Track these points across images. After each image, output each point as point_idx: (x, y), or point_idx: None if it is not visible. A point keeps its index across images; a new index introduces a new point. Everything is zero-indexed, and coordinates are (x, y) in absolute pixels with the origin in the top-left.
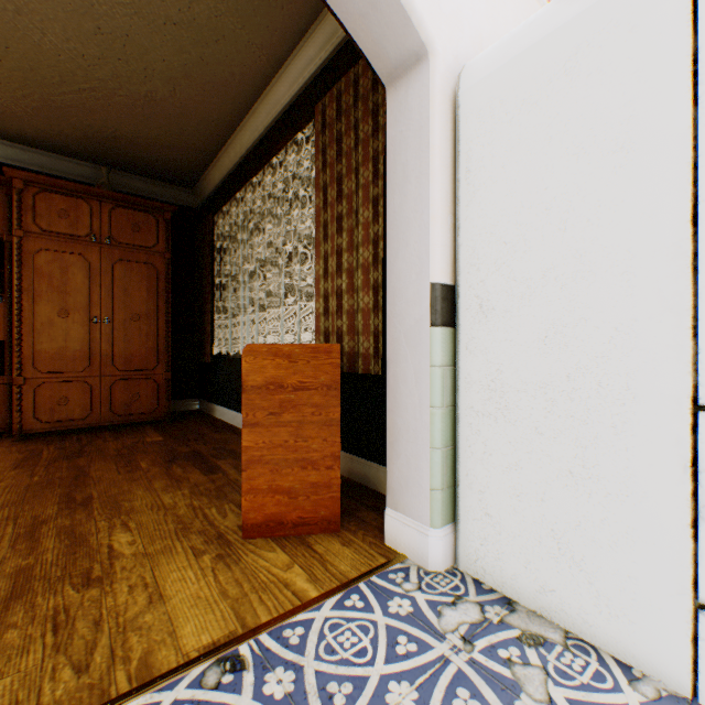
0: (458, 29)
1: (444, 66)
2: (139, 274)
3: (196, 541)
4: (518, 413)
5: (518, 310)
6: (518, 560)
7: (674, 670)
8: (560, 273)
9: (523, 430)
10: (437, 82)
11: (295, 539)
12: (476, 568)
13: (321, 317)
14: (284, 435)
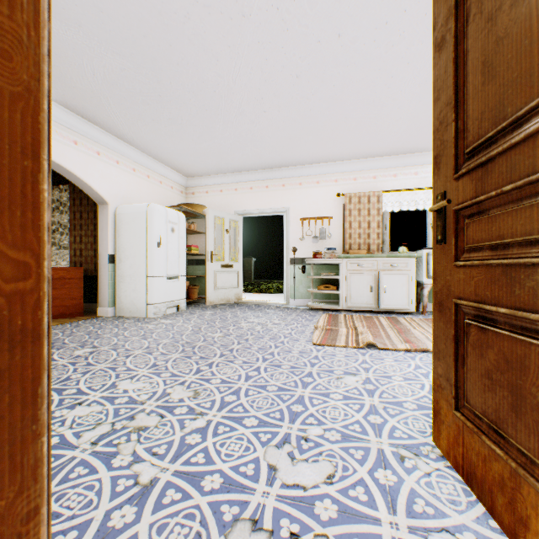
0: (117, 197)
1: (113, 207)
2: None
3: None
4: (127, 281)
5: (127, 261)
6: (127, 308)
7: (145, 314)
8: (133, 255)
9: (128, 284)
10: (111, 211)
11: (70, 318)
12: (120, 314)
13: (73, 257)
14: (67, 291)
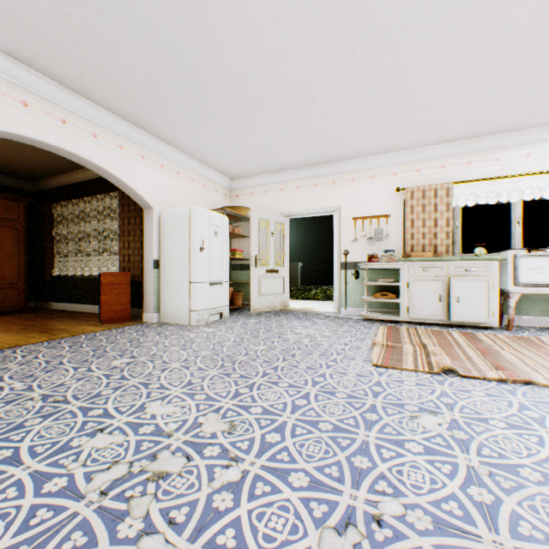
0: (161, 201)
1: (157, 211)
2: (9, 234)
3: (87, 325)
4: (170, 286)
5: (170, 266)
6: (170, 315)
7: (188, 322)
8: (176, 260)
9: (171, 289)
10: (155, 215)
11: (118, 323)
12: (164, 320)
13: (122, 262)
14: (114, 296)
